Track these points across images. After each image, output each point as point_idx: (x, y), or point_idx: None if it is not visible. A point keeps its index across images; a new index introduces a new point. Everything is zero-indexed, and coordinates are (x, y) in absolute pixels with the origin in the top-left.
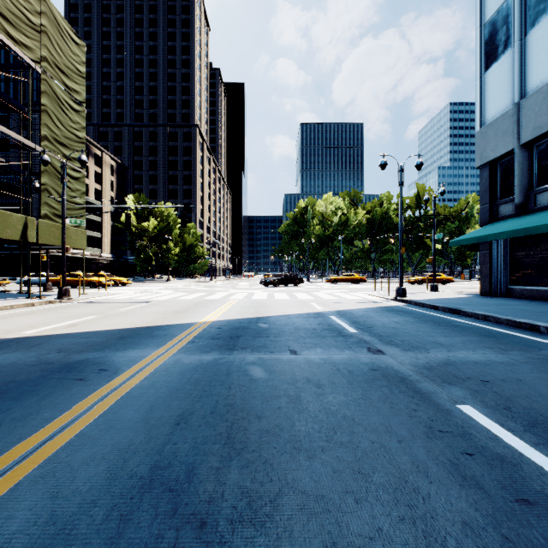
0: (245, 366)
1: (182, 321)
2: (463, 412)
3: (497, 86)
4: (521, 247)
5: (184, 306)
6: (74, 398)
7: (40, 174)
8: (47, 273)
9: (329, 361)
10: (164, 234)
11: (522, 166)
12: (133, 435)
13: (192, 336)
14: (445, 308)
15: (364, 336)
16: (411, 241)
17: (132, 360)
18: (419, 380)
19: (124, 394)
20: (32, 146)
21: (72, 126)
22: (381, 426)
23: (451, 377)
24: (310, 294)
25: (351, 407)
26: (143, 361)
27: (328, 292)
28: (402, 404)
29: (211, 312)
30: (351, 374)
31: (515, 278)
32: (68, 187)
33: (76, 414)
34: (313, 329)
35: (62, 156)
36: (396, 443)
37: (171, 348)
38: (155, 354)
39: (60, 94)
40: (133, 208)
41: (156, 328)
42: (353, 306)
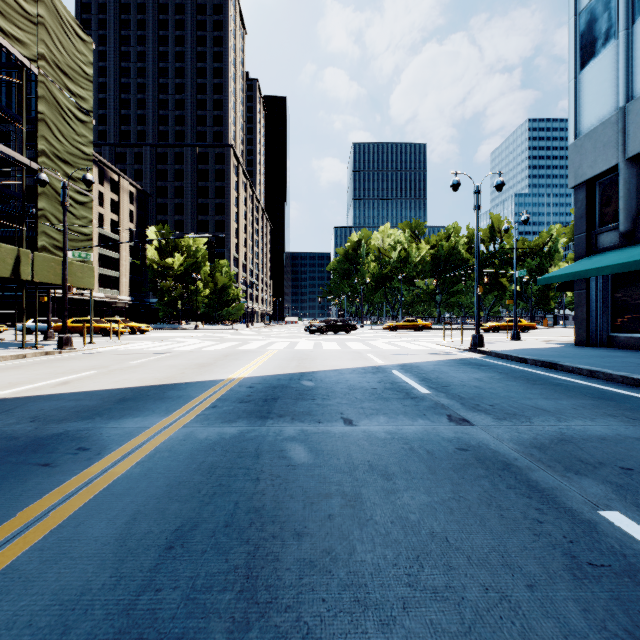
0: (281, 443)
1: (205, 378)
2: (615, 525)
3: (595, 87)
4: (627, 286)
5: (210, 359)
6: (24, 497)
7: (37, 197)
8: (48, 318)
9: (398, 436)
10: (192, 272)
11: (629, 185)
12: (93, 571)
13: (214, 399)
14: (537, 361)
15: (440, 398)
16: (487, 280)
17: (127, 433)
18: (530, 467)
19: (101, 490)
20: (26, 163)
21: (77, 139)
22: (493, 554)
23: (575, 461)
24: (365, 343)
25: (440, 515)
26: (141, 436)
27: (387, 341)
28: (517, 510)
29: (243, 366)
30: (431, 457)
31: (618, 324)
32: (71, 213)
33: (16, 528)
34: (373, 388)
35: (64, 175)
36: (526, 590)
37: (184, 415)
38: (160, 425)
39: (62, 100)
40: (155, 242)
41: (170, 387)
42: (419, 359)
